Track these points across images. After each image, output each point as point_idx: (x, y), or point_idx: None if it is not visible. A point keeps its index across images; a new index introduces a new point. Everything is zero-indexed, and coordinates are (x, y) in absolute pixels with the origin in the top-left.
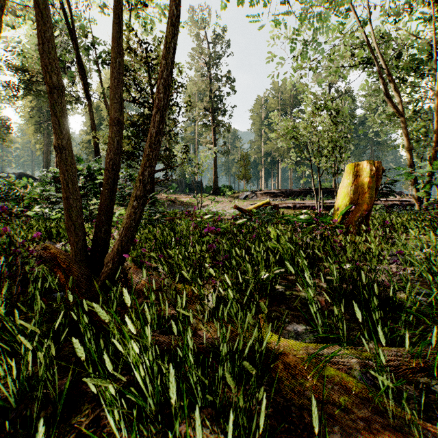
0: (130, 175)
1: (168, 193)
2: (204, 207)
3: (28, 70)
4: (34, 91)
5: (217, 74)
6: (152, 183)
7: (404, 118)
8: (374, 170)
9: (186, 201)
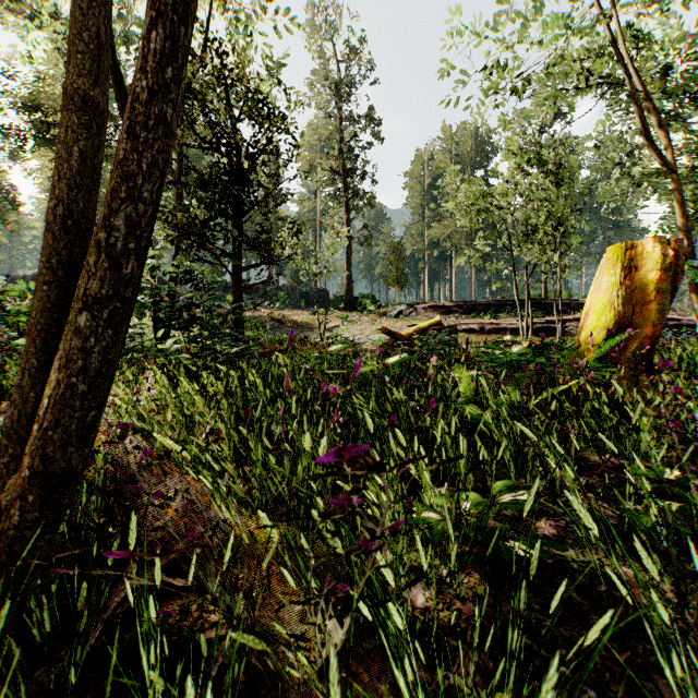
0: (190, 272)
1: (271, 307)
2: (330, 329)
3: (40, 104)
4: (50, 139)
5: (351, 113)
6: (239, 288)
7: (676, 176)
8: (669, 255)
9: (301, 321)
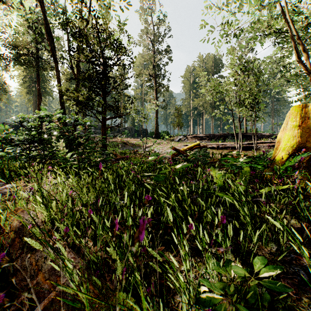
0: (78, 120)
1: (121, 137)
2: (148, 147)
3: (16, 45)
4: (20, 60)
5: (158, 49)
6: (105, 128)
7: (310, 75)
8: None
9: (135, 143)
